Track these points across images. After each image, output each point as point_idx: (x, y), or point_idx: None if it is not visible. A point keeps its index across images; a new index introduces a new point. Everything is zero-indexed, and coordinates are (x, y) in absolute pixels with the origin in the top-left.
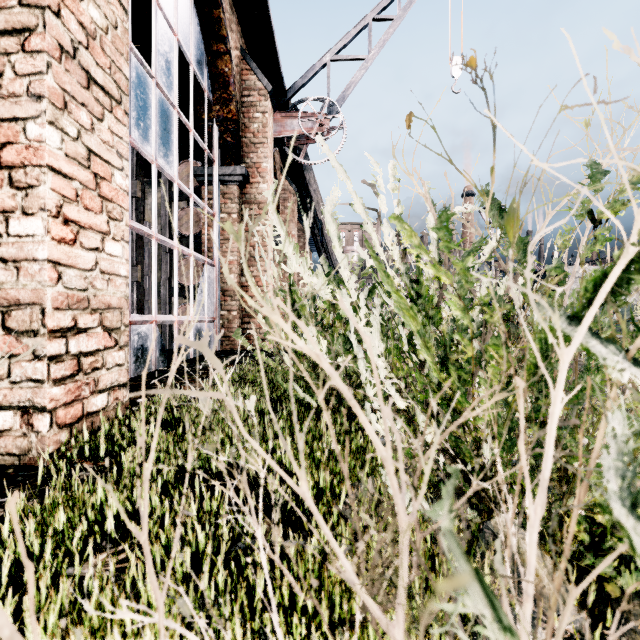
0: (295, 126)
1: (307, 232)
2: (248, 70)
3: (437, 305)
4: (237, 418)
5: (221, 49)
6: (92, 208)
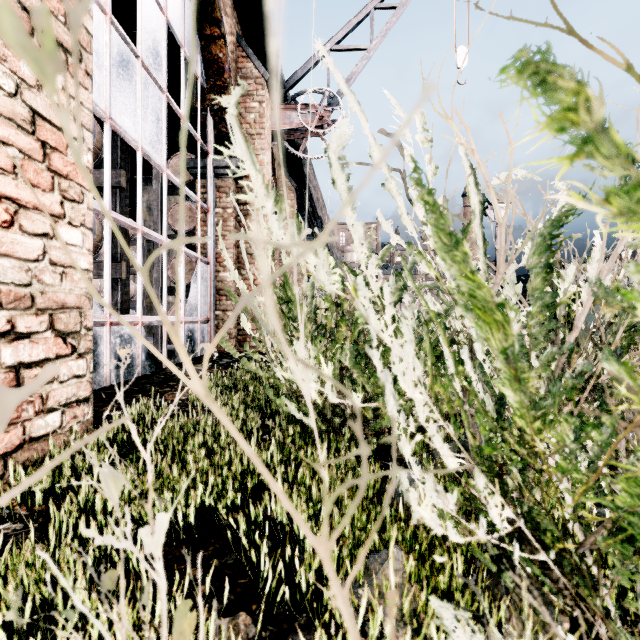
0: (294, 119)
1: None
2: (244, 57)
3: None
4: None
5: (215, 33)
6: (38, 184)
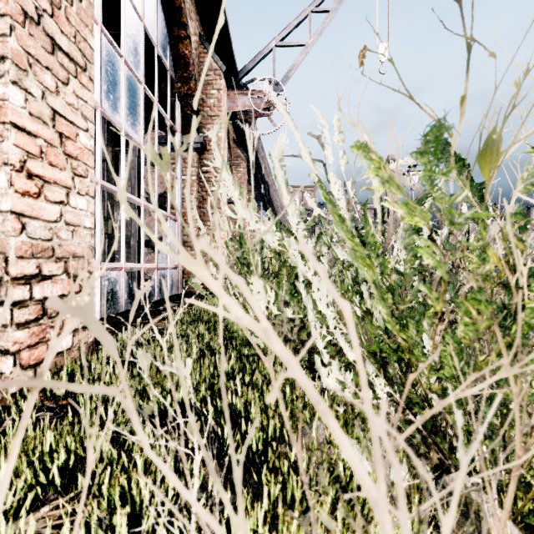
0: (246, 102)
1: (250, 152)
2: (205, 53)
3: (382, 254)
4: (138, 428)
5: (182, 34)
6: (57, 164)
